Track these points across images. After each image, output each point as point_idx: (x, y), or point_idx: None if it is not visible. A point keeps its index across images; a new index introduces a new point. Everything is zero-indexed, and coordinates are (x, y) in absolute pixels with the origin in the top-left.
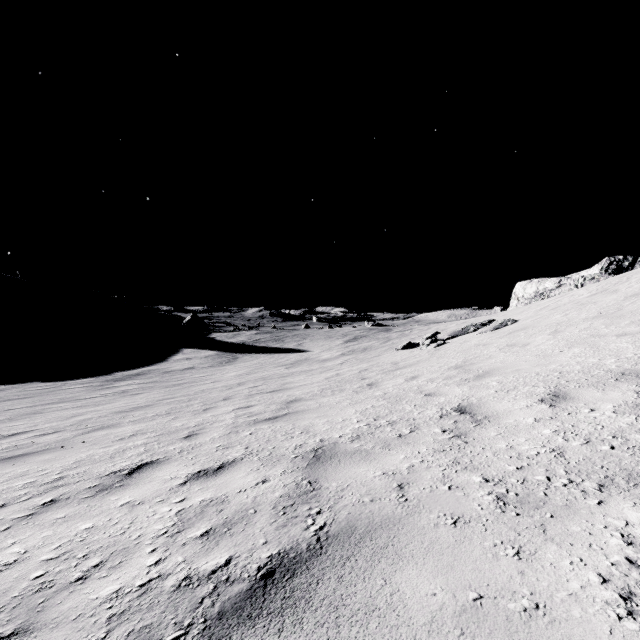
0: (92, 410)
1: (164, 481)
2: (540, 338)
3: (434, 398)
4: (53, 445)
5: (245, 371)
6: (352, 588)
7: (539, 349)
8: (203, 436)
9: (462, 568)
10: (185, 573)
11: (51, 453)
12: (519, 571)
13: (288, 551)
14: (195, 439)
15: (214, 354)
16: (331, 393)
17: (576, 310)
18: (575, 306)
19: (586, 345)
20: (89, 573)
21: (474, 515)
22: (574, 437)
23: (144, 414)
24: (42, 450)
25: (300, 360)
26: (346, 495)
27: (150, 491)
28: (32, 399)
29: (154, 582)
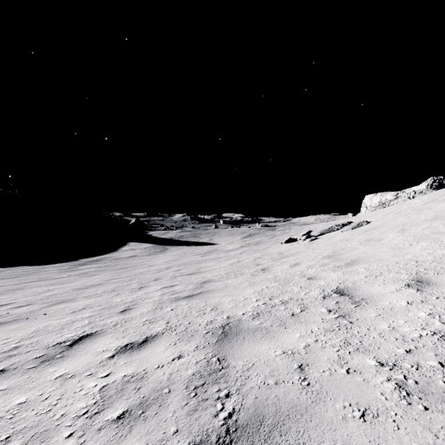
0: (59, 287)
1: (97, 353)
2: (391, 235)
3: (315, 281)
4: (22, 316)
5: (172, 258)
6: None
7: (392, 243)
8: (135, 311)
9: None
10: None
11: (18, 323)
12: None
13: (198, 444)
14: (128, 313)
15: (151, 246)
16: (234, 276)
17: (415, 214)
18: (414, 211)
19: (431, 240)
20: None
21: (380, 407)
22: None
23: (95, 291)
24: (13, 320)
25: (211, 250)
26: (252, 375)
27: (83, 364)
28: (19, 278)
29: None
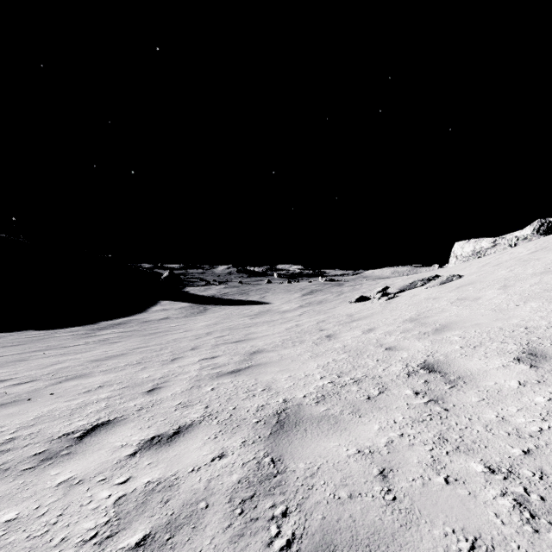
0: (72, 358)
1: (113, 450)
2: (490, 292)
3: (396, 353)
4: (23, 396)
5: (214, 321)
6: None
7: (492, 303)
8: (165, 390)
9: None
10: None
11: (17, 406)
12: None
13: None
14: (157, 394)
15: (187, 306)
16: (292, 344)
17: (520, 266)
18: (518, 262)
19: (543, 299)
20: None
21: (496, 535)
22: None
23: (116, 363)
24: (10, 402)
25: (263, 311)
26: (317, 485)
27: (95, 464)
28: (23, 346)
29: None
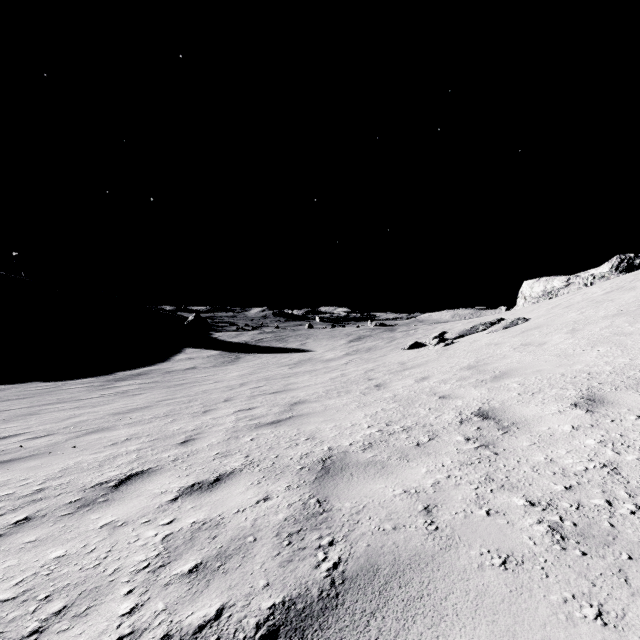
0: (89, 411)
1: (153, 496)
2: (557, 337)
3: (450, 401)
4: (42, 450)
5: (248, 371)
6: None
7: (558, 348)
8: (200, 442)
9: (528, 637)
10: (164, 629)
11: (38, 459)
12: None
13: (295, 599)
14: (192, 445)
15: (217, 354)
16: (337, 394)
17: (592, 308)
18: (590, 304)
19: (611, 344)
20: (47, 624)
21: (527, 553)
22: (626, 449)
23: (141, 416)
24: (29, 455)
25: (303, 360)
26: (363, 520)
27: (136, 509)
28: (31, 399)
29: None
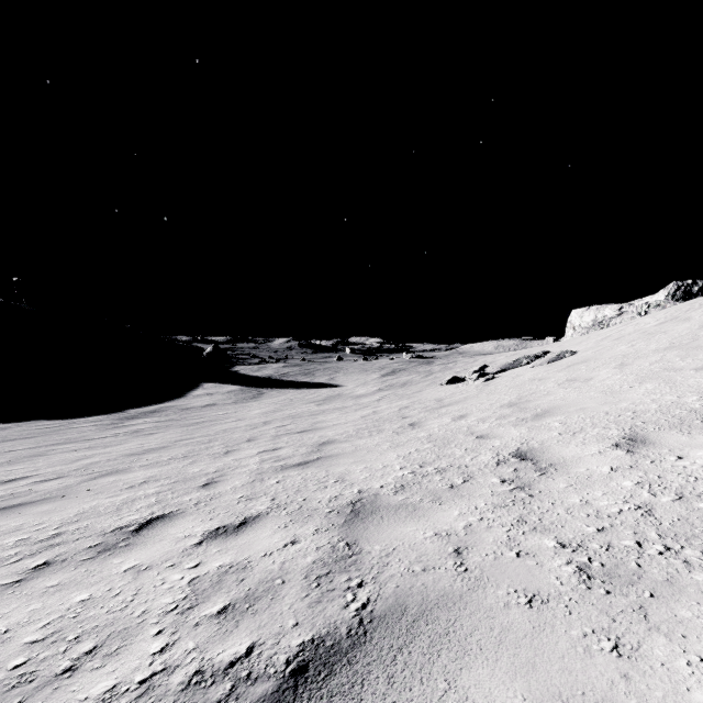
0: (101, 452)
1: (176, 540)
2: (605, 372)
3: (488, 441)
4: (54, 493)
5: (271, 408)
6: (407, 693)
7: (605, 384)
8: (223, 484)
9: (546, 667)
10: (196, 665)
11: (51, 503)
12: (622, 674)
13: (324, 637)
14: (214, 488)
15: (237, 389)
16: (368, 434)
17: (644, 340)
18: (642, 336)
19: (660, 380)
20: (79, 662)
21: (553, 592)
22: (662, 491)
23: (158, 457)
24: (41, 499)
25: (332, 396)
26: (392, 562)
27: (160, 553)
28: (36, 439)
29: (158, 677)
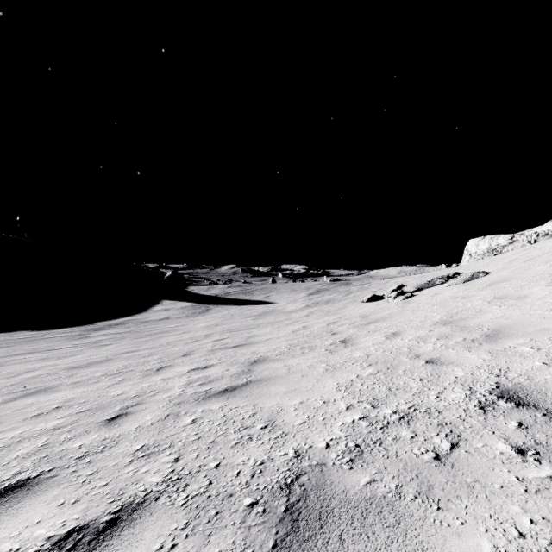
0: (50, 364)
1: None
2: (538, 290)
3: (444, 368)
4: None
5: (215, 322)
6: None
7: (548, 302)
8: (132, 420)
9: None
10: None
11: None
12: None
13: None
14: (119, 426)
15: (189, 305)
16: (300, 351)
17: None
18: None
19: None
20: None
21: None
22: None
23: (94, 372)
24: None
25: (267, 311)
26: None
27: None
28: (9, 349)
29: None
